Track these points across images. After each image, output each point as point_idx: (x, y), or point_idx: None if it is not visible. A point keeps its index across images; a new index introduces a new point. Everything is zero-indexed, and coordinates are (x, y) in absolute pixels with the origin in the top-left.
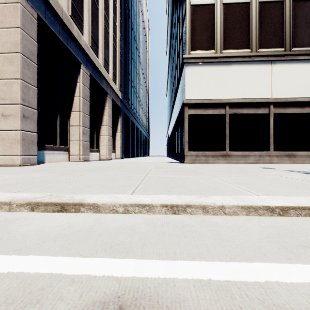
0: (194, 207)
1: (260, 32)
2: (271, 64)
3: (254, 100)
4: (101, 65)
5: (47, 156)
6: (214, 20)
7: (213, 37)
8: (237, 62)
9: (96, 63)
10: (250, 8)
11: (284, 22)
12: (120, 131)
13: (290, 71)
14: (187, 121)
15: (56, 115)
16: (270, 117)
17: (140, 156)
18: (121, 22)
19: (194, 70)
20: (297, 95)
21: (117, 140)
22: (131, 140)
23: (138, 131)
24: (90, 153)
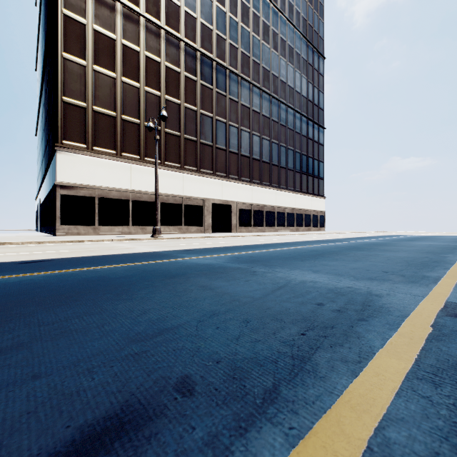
0: (46, 242)
1: (124, 141)
2: (131, 166)
3: (118, 190)
4: None
5: None
6: (86, 121)
7: (85, 135)
8: (105, 159)
9: None
10: (116, 122)
11: (140, 139)
12: None
13: (143, 173)
14: (59, 200)
15: None
16: (130, 202)
17: None
18: None
19: (67, 158)
20: (148, 190)
21: None
22: None
23: None
24: None
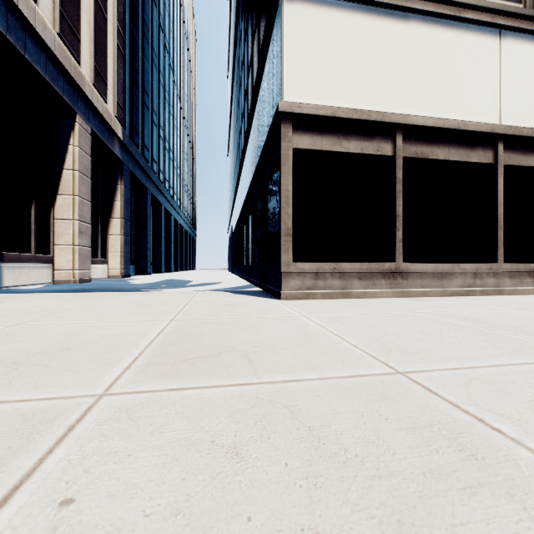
0: None
1: None
2: (500, 36)
3: (463, 126)
4: (49, 26)
5: None
6: None
7: None
8: (423, 15)
9: (24, 7)
10: None
11: None
12: (121, 215)
13: None
14: (289, 168)
15: None
16: (497, 174)
17: (176, 270)
18: None
19: (310, 17)
20: None
21: (113, 235)
22: (152, 237)
23: (171, 220)
24: (11, 266)
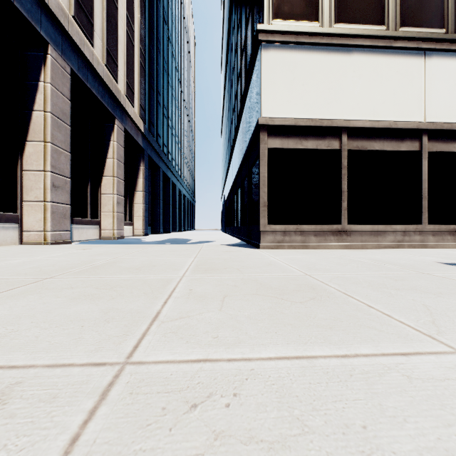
0: None
1: None
2: (425, 56)
3: (393, 125)
4: (100, 61)
5: None
6: None
7: None
8: (362, 48)
9: (87, 53)
10: None
11: None
12: (143, 189)
13: None
14: (265, 162)
15: None
16: (422, 158)
17: (180, 230)
18: (143, 0)
19: (280, 59)
20: None
21: (137, 204)
22: (163, 204)
23: (176, 190)
24: (77, 227)
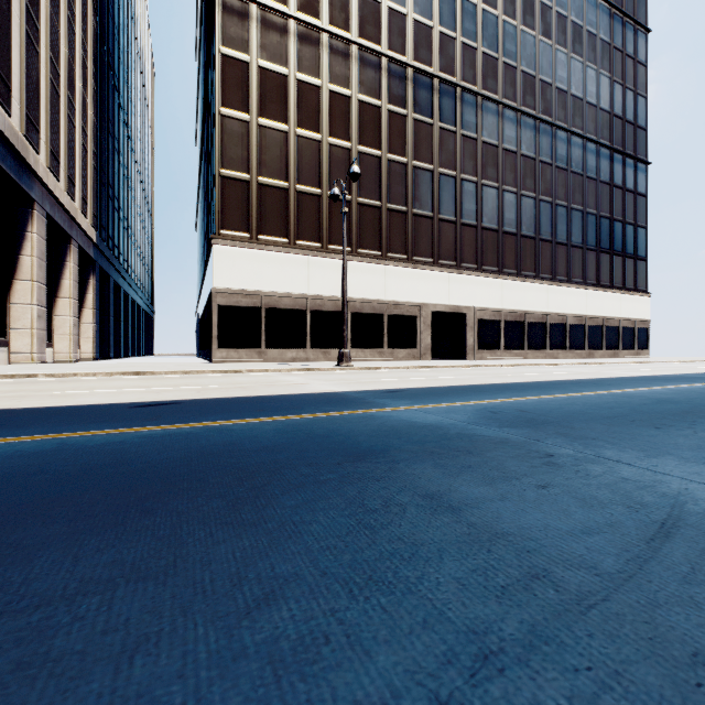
0: (194, 371)
1: (298, 223)
2: (309, 259)
3: (291, 296)
4: (65, 193)
5: None
6: (249, 199)
7: (248, 219)
8: (274, 252)
9: (58, 193)
10: (288, 196)
11: (321, 217)
12: (93, 306)
13: (326, 269)
14: (216, 313)
15: None
16: (307, 314)
17: (133, 355)
18: (95, 91)
19: (225, 255)
20: (332, 294)
21: (85, 323)
22: None
23: (129, 301)
24: None
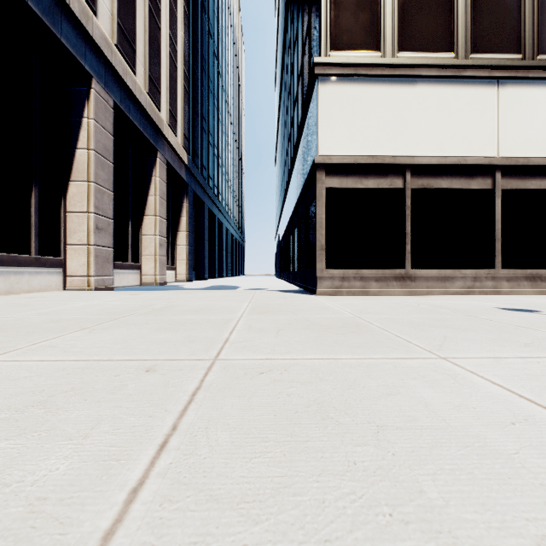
0: None
1: (475, 17)
2: (498, 85)
3: (462, 161)
4: (143, 90)
5: (2, 280)
6: None
7: (378, 23)
8: (428, 78)
9: (130, 82)
10: None
11: None
12: (186, 229)
13: (534, 103)
14: (322, 202)
15: (30, 185)
16: (495, 197)
17: (227, 275)
18: (187, 15)
19: (338, 93)
20: None
21: (179, 246)
22: (208, 245)
23: (223, 229)
24: (118, 272)
